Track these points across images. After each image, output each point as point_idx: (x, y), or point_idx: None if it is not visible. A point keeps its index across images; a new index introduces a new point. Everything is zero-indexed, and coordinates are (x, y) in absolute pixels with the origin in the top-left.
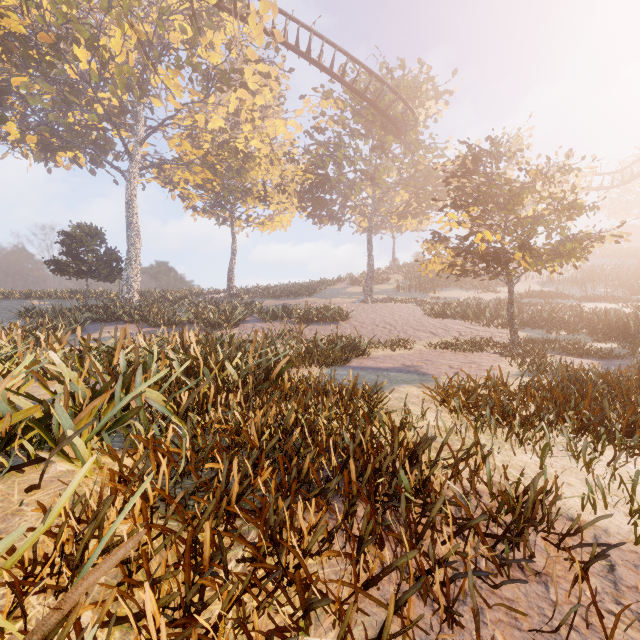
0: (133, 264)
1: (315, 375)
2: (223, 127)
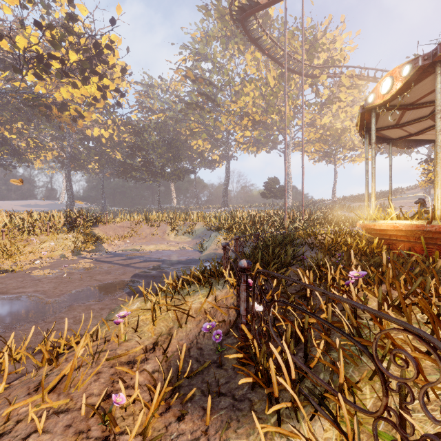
0: (289, 191)
1: (348, 217)
2: (329, 122)
